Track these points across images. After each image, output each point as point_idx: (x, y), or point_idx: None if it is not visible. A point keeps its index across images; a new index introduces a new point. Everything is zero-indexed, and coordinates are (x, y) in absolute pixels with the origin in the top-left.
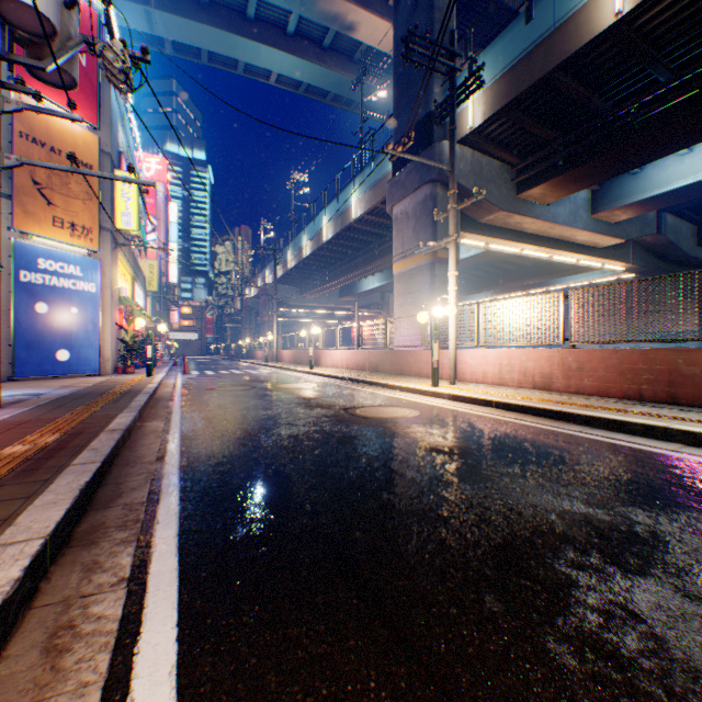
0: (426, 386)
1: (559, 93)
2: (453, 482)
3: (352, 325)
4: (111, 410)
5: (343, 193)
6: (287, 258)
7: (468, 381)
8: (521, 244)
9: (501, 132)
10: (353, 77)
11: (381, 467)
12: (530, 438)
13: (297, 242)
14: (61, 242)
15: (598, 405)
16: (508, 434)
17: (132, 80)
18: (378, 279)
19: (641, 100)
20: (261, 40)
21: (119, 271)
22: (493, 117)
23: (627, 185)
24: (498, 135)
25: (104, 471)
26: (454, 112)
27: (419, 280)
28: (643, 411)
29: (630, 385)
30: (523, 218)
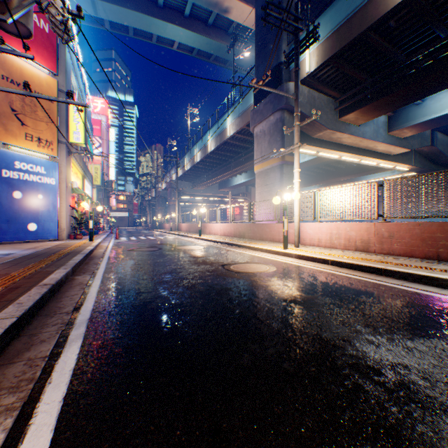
0: (278, 248)
1: (370, 47)
2: (313, 334)
3: (227, 206)
4: (51, 267)
5: (221, 120)
6: (185, 163)
7: (308, 244)
8: (340, 152)
9: (328, 75)
10: (228, 44)
11: (251, 318)
12: (364, 290)
13: (191, 153)
14: (31, 151)
15: (407, 263)
16: (346, 287)
17: (70, 30)
18: (244, 177)
19: (427, 50)
20: (167, 20)
21: (72, 171)
22: (323, 65)
23: (413, 112)
24: (326, 77)
25: (22, 323)
26: (298, 58)
27: (272, 176)
28: (445, 269)
29: (430, 249)
30: (342, 134)
